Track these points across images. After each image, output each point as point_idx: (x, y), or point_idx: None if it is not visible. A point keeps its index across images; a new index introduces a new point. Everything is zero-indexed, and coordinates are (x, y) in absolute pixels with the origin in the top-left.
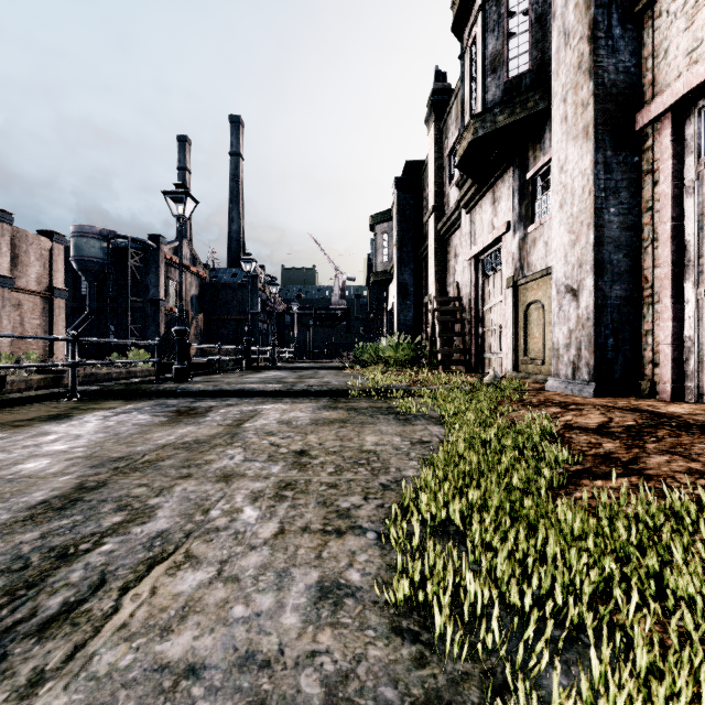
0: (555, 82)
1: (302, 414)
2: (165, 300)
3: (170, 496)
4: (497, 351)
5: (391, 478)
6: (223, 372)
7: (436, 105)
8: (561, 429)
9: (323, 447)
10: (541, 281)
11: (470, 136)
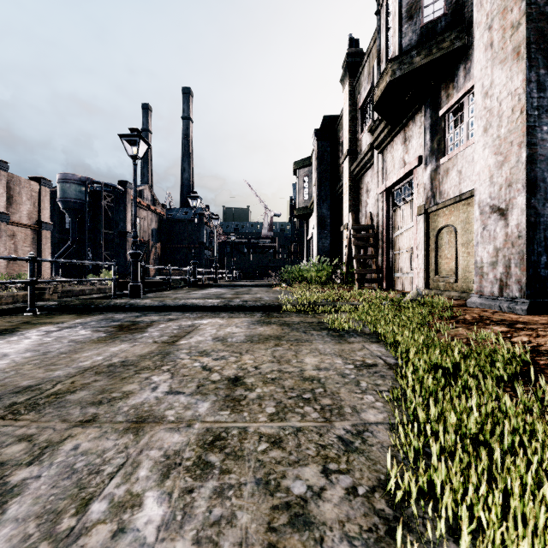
0: (478, 12)
1: (237, 330)
2: (131, 232)
3: (48, 463)
4: (407, 271)
5: (350, 427)
6: (173, 289)
7: (350, 65)
8: (525, 352)
9: (259, 373)
10: (453, 207)
11: (388, 77)
